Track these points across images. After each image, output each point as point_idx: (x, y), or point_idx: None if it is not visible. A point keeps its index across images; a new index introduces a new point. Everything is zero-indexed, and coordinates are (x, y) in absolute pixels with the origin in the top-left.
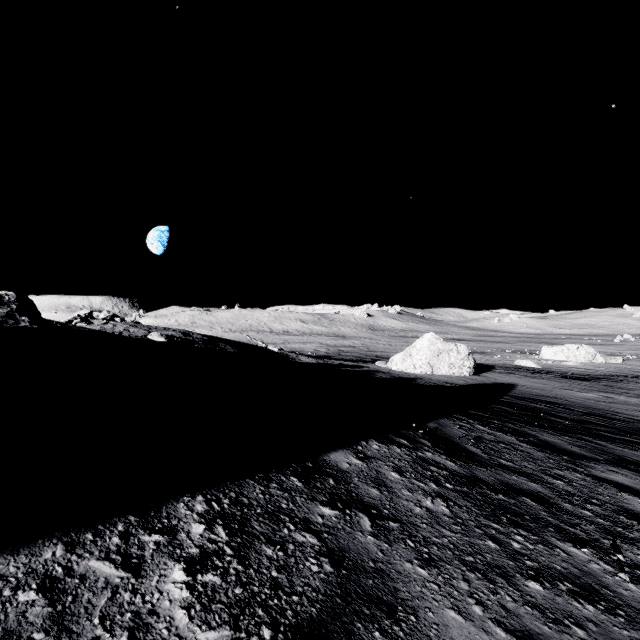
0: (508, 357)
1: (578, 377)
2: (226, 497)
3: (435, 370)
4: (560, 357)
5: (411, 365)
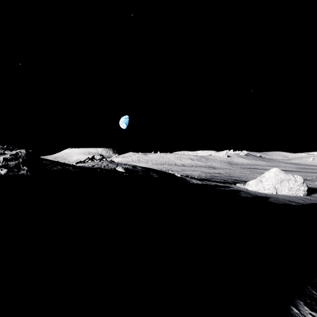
0: None
1: None
2: None
3: (278, 191)
4: None
5: (262, 188)
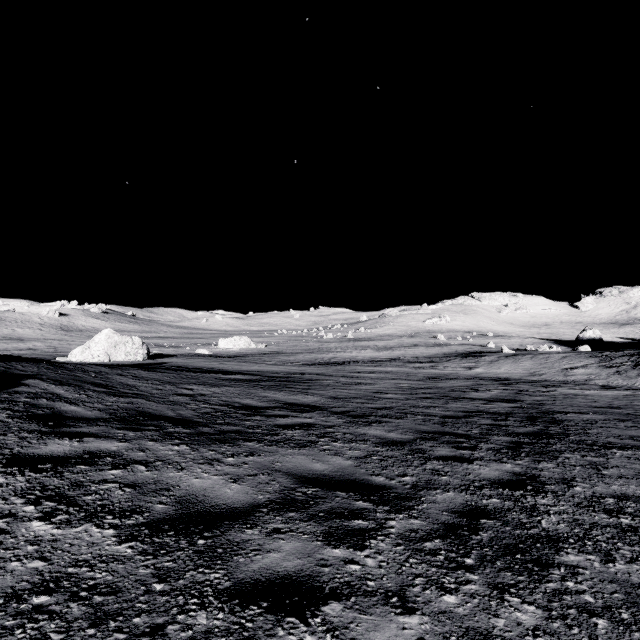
0: (195, 348)
1: (227, 356)
2: None
3: (113, 358)
4: (230, 346)
5: (90, 355)
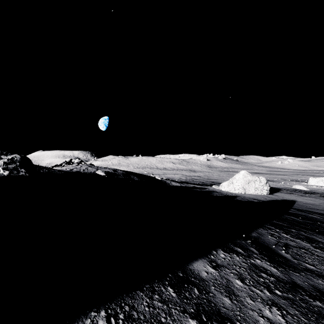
0: (288, 183)
1: None
2: (121, 311)
3: (246, 191)
4: (321, 184)
5: (233, 188)
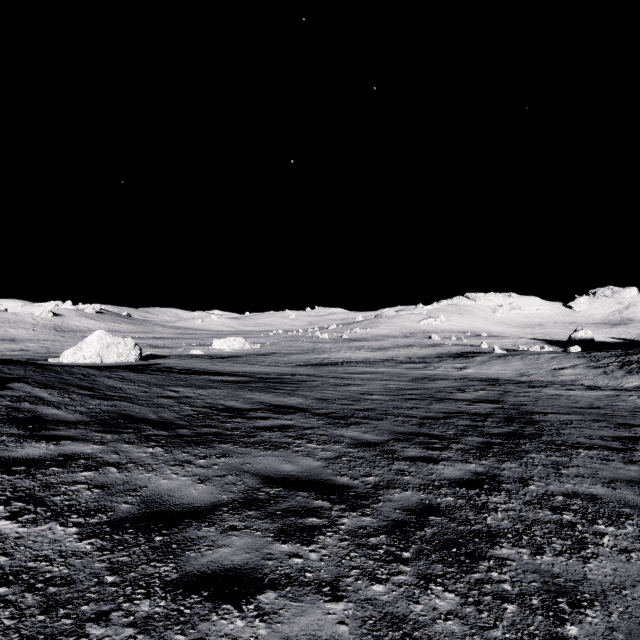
0: (189, 349)
1: (221, 357)
2: None
3: (105, 359)
4: (225, 346)
5: (82, 357)
